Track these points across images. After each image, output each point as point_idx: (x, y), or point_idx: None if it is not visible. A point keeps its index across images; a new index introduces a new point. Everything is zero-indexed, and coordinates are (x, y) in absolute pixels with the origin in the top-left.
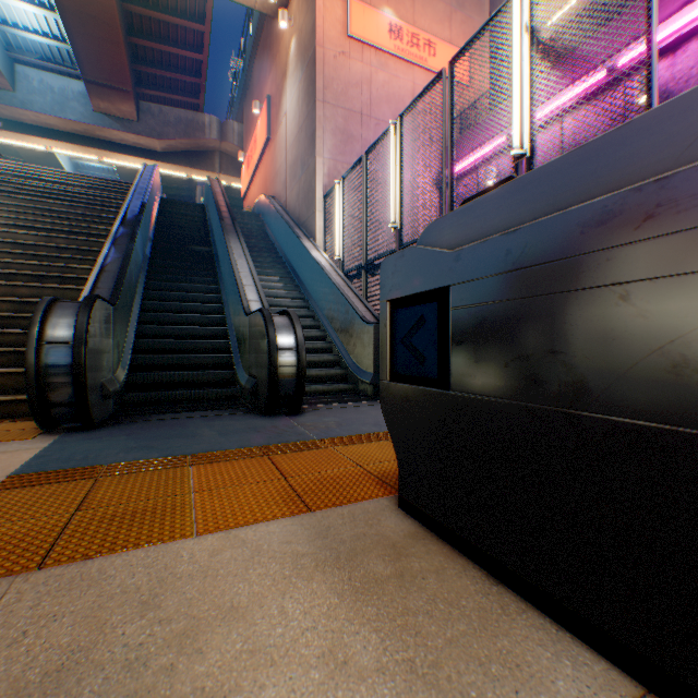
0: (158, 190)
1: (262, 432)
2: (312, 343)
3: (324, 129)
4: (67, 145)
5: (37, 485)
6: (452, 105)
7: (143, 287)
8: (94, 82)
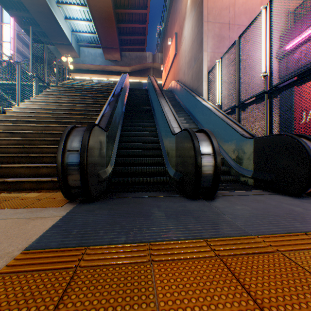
0: (128, 85)
1: (196, 217)
2: None
3: (207, 36)
4: (96, 75)
5: (29, 272)
6: None
7: (121, 125)
8: (105, 47)
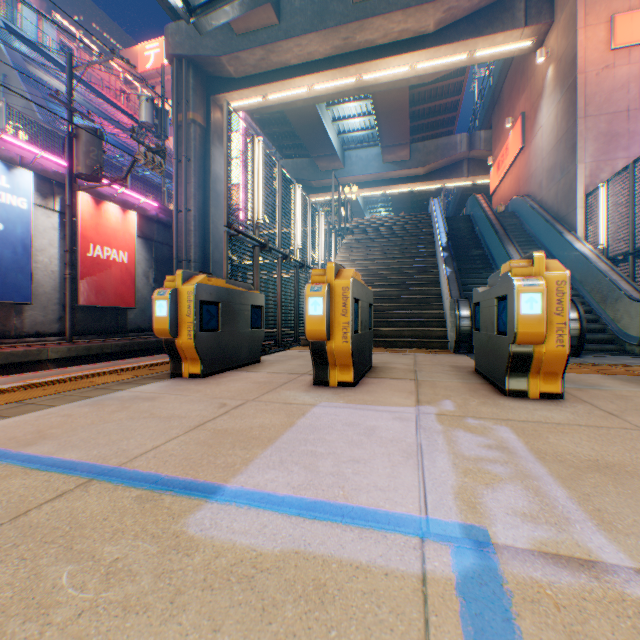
0: None
1: None
2: None
3: (584, 139)
4: (366, 190)
5: None
6: None
7: None
8: (386, 147)
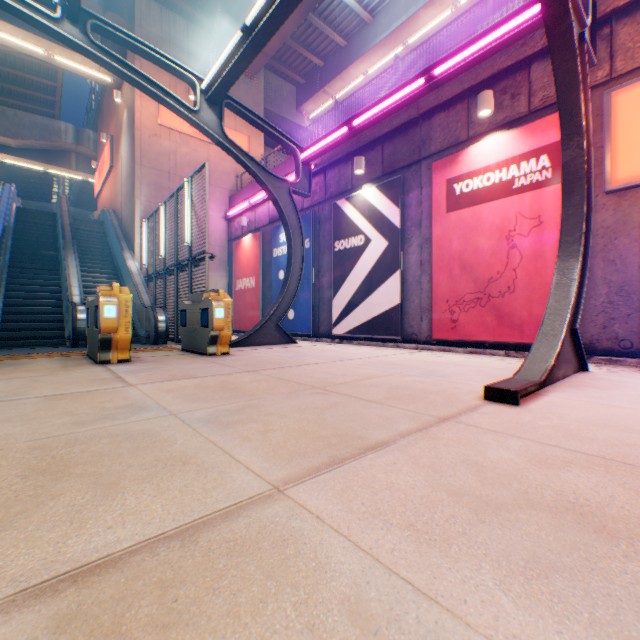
0: (15, 202)
1: (66, 350)
2: None
3: (142, 182)
4: None
5: None
6: (179, 210)
7: (6, 283)
8: None
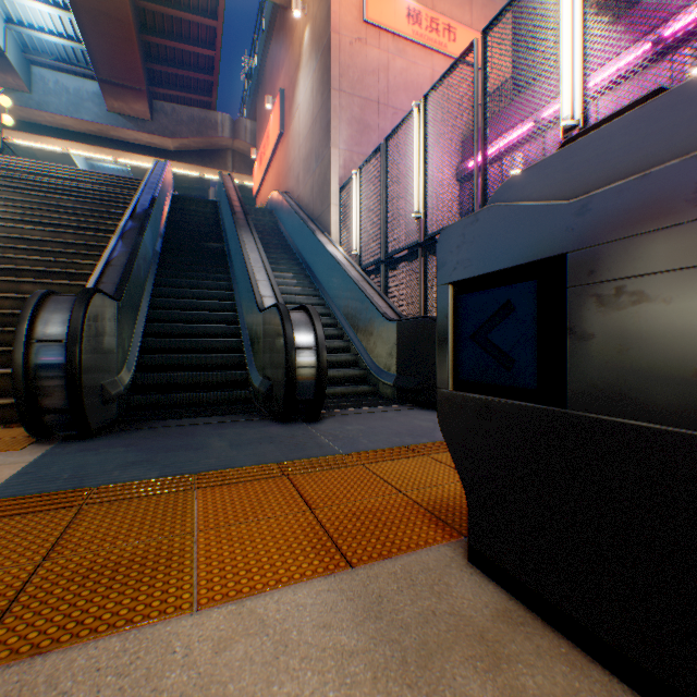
0: (170, 186)
1: (279, 443)
2: (328, 341)
3: (339, 119)
4: (82, 146)
5: (6, 517)
6: (484, 79)
7: (152, 283)
8: (108, 81)
